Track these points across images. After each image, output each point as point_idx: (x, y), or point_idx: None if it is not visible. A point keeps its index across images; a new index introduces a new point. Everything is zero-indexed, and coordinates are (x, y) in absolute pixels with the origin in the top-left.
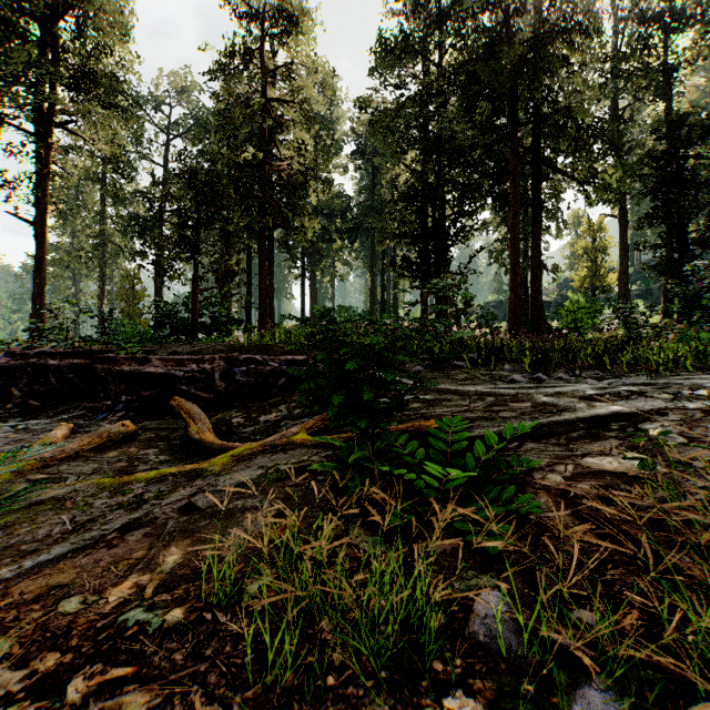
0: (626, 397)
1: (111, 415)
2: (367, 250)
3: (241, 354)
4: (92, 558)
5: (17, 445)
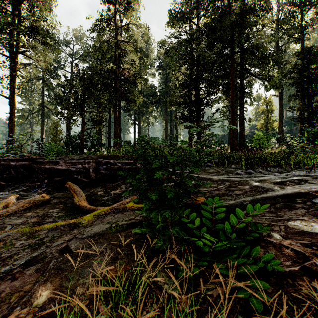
0: (298, 183)
1: (39, 190)
2: (164, 111)
3: (103, 159)
4: None
5: None
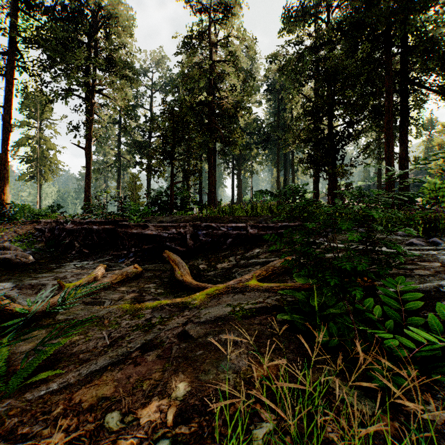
0: None
1: (126, 260)
2: (274, 154)
3: (201, 222)
4: (124, 373)
5: (76, 277)
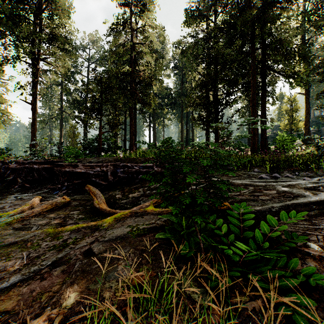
0: None
1: (60, 192)
2: (179, 113)
3: (120, 163)
4: (30, 288)
5: (14, 207)
